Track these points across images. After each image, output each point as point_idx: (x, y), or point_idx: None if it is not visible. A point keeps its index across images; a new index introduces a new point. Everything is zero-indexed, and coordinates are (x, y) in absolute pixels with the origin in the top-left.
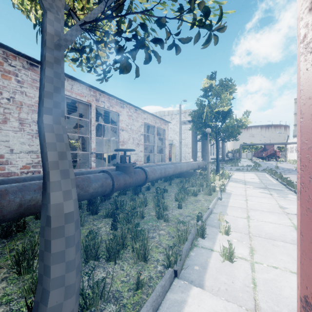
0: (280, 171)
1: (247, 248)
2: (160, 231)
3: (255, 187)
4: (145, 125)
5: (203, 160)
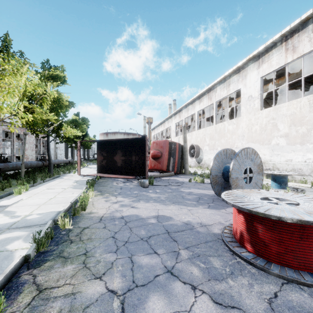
0: None
1: None
2: None
3: (92, 168)
4: None
5: (72, 158)
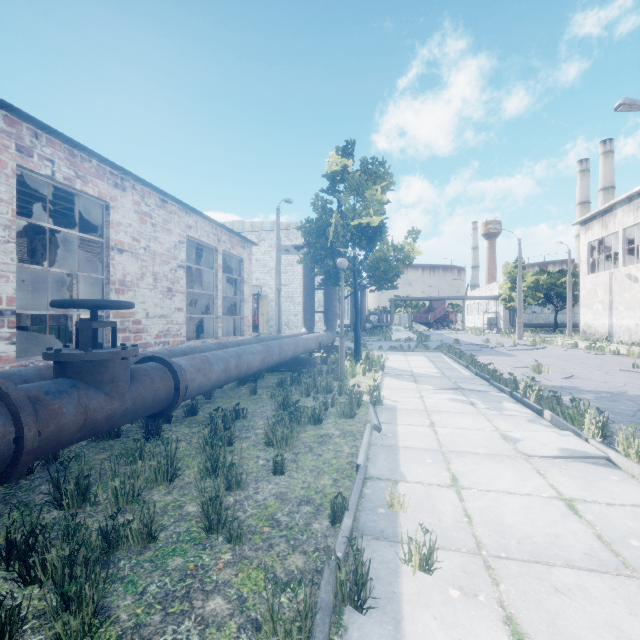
0: (463, 349)
1: (502, 630)
2: (209, 603)
3: (438, 389)
4: (192, 245)
5: (328, 329)
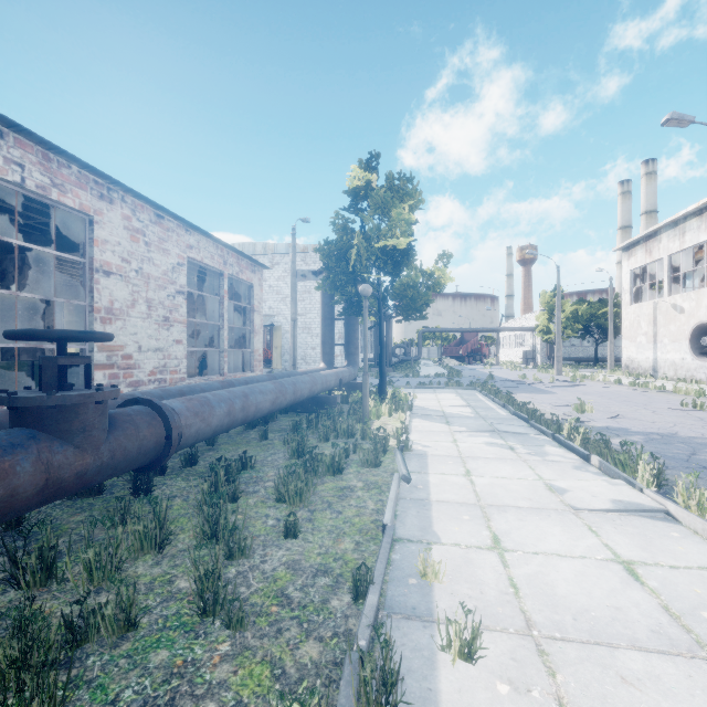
0: (498, 385)
1: None
2: None
3: (473, 431)
4: (194, 268)
5: (350, 364)
